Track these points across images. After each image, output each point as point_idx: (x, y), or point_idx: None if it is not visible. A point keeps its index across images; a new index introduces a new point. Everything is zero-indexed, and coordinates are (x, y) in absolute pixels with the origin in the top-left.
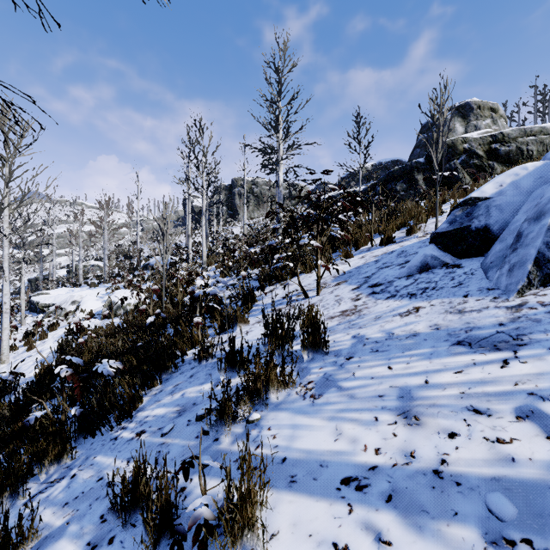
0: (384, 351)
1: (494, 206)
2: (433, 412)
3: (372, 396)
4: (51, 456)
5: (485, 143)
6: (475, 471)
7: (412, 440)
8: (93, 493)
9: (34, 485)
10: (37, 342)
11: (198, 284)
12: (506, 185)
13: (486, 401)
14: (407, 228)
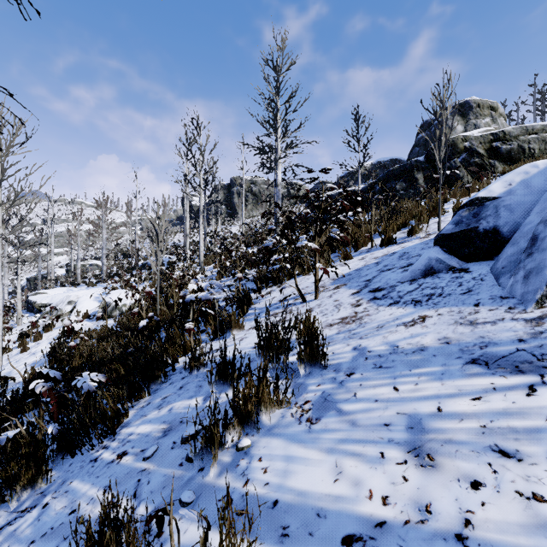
0: (389, 367)
1: (503, 206)
2: (450, 450)
3: (377, 424)
4: (24, 481)
5: (486, 141)
6: (510, 540)
7: (426, 488)
8: (62, 530)
9: (4, 513)
10: (31, 343)
11: (189, 288)
12: (516, 184)
13: (514, 440)
14: (409, 228)
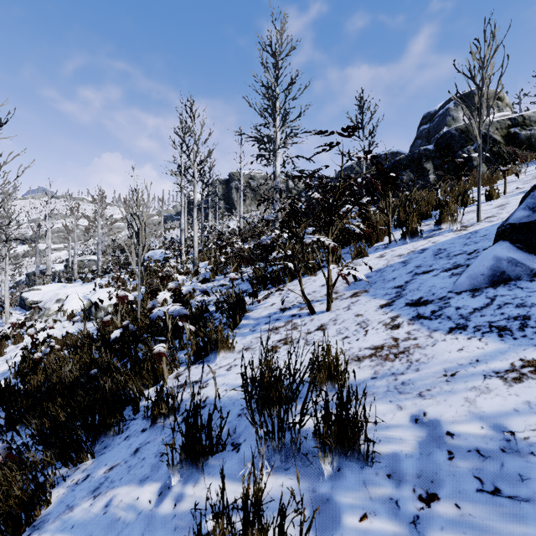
0: (520, 498)
1: None
2: None
3: None
4: None
5: (503, 126)
6: None
7: None
8: None
9: None
10: (11, 346)
11: (160, 297)
12: None
13: None
14: (436, 219)
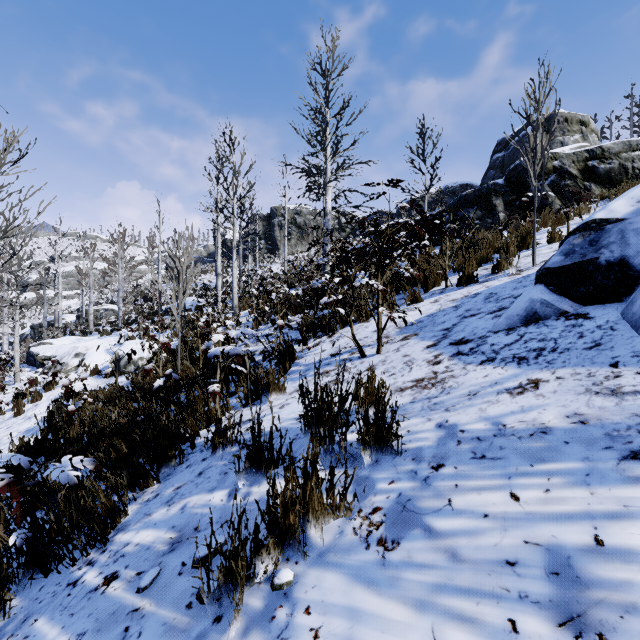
0: (496, 458)
1: (632, 230)
2: None
3: (493, 561)
4: None
5: (580, 159)
6: None
7: None
8: None
9: None
10: (28, 405)
11: (214, 339)
12: None
13: None
14: (493, 263)
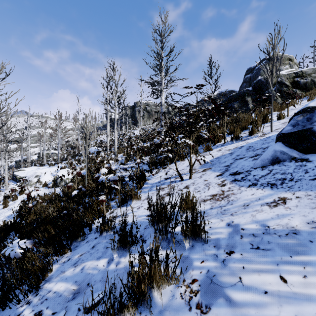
0: (266, 249)
1: None
2: None
3: None
4: None
5: (291, 77)
6: None
7: None
8: None
9: None
10: (11, 202)
11: (102, 171)
12: None
13: None
14: (249, 130)
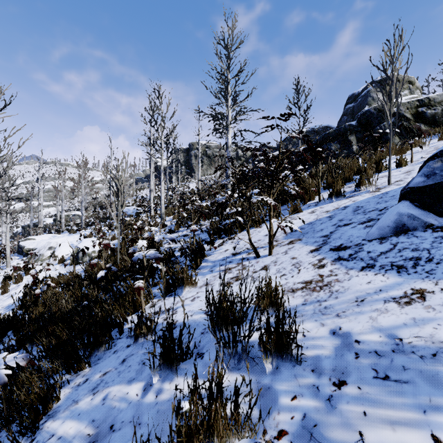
0: (402, 381)
1: None
2: None
3: None
4: None
5: (413, 106)
6: None
7: None
8: None
9: None
10: (13, 285)
11: (139, 244)
12: None
13: None
14: (356, 182)
